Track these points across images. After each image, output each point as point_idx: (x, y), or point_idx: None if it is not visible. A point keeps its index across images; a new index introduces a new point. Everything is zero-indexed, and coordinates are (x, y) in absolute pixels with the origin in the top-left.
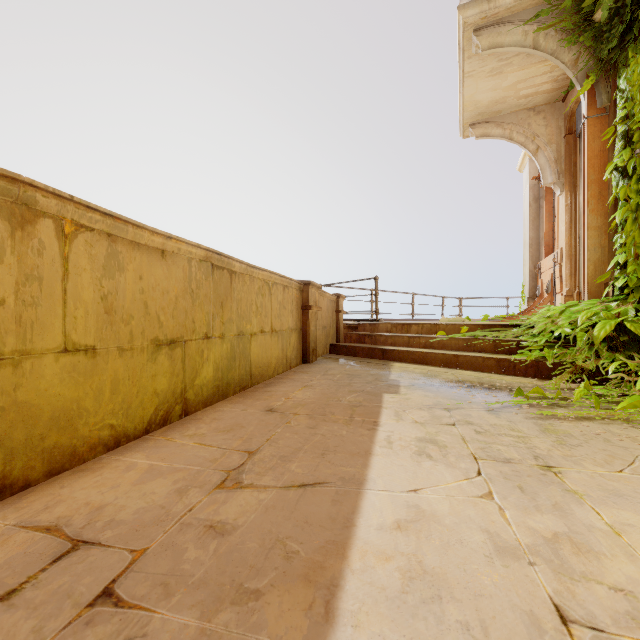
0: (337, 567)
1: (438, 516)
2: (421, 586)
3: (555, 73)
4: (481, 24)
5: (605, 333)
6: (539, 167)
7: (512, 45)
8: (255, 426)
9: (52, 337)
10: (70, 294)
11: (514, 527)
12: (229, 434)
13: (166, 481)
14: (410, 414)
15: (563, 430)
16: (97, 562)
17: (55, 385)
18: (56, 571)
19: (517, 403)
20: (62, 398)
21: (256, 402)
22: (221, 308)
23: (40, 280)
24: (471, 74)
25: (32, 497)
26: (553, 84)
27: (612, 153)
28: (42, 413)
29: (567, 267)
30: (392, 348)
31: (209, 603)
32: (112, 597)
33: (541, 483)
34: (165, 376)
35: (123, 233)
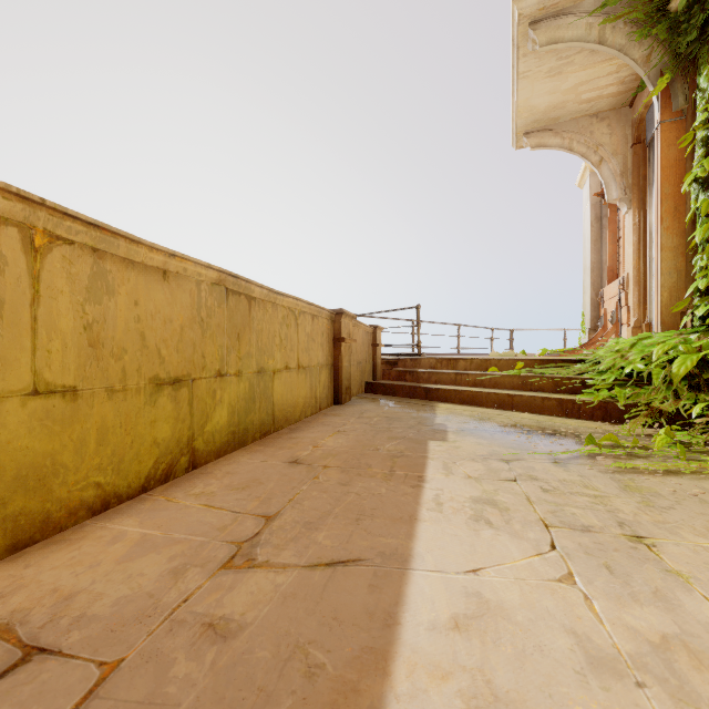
0: (376, 690)
1: (507, 609)
2: None
3: (622, 74)
4: (539, 16)
5: (686, 370)
6: (603, 181)
7: (574, 40)
8: (276, 482)
9: (17, 376)
10: (42, 322)
11: (608, 626)
12: (244, 493)
13: (160, 557)
14: (461, 467)
15: (648, 487)
16: (51, 682)
17: (21, 436)
18: None
19: (588, 453)
20: (31, 452)
21: (279, 451)
22: (237, 340)
23: (0, 304)
24: (526, 75)
25: None
26: (619, 86)
27: (690, 163)
28: (3, 472)
29: (635, 294)
30: (437, 387)
31: None
32: None
33: (633, 560)
34: (167, 422)
35: (113, 248)
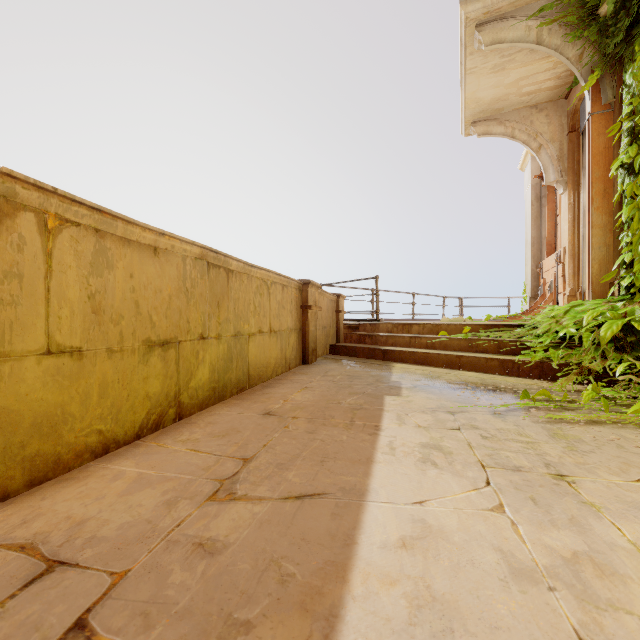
0: (337, 593)
1: (446, 532)
2: (430, 616)
3: (558, 70)
4: (483, 19)
5: (612, 333)
6: (541, 165)
7: (515, 40)
8: (251, 431)
9: (34, 338)
10: (54, 292)
11: (529, 545)
12: (224, 439)
13: (155, 492)
14: (413, 418)
15: (573, 435)
16: (72, 587)
17: (37, 389)
18: (26, 598)
19: (523, 406)
20: (45, 403)
21: (253, 405)
22: (217, 308)
23: (20, 277)
24: (473, 71)
25: (10, 510)
26: (556, 81)
27: (617, 150)
28: (22, 419)
29: (570, 266)
30: (393, 348)
31: (193, 638)
32: (85, 630)
33: (555, 494)
34: (158, 378)
35: (112, 229)
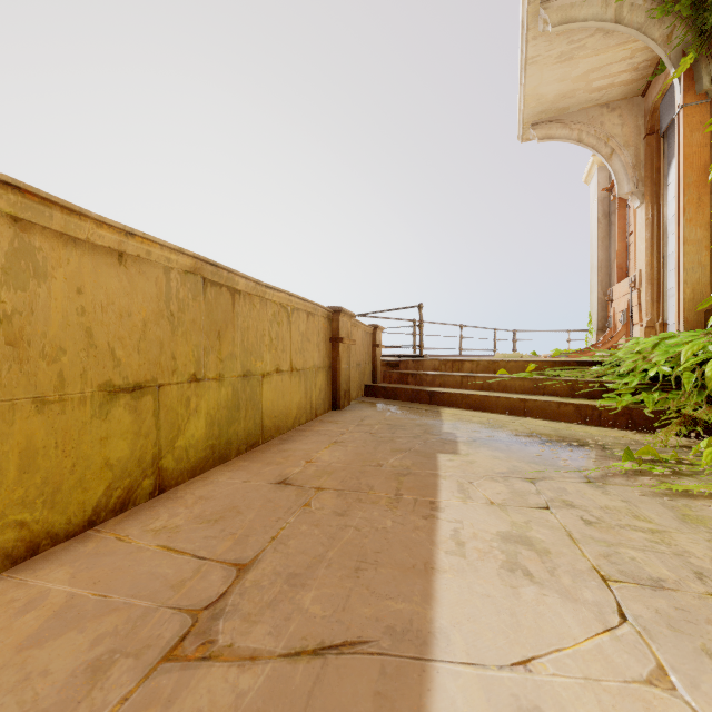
0: None
1: None
2: None
3: (636, 59)
4: None
5: None
6: (613, 174)
7: (589, 19)
8: (257, 511)
9: None
10: None
11: None
12: (216, 527)
13: (81, 639)
14: (480, 488)
15: (711, 518)
16: None
17: None
18: None
19: (624, 470)
20: None
21: (265, 468)
22: (218, 339)
23: None
24: (535, 60)
25: None
26: (632, 73)
27: None
28: None
29: (648, 293)
30: (442, 390)
31: None
32: None
33: None
34: (125, 438)
35: (43, 219)
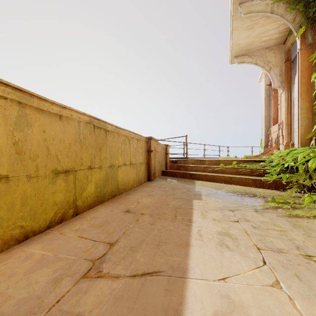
0: None
1: (245, 307)
2: None
3: (280, 28)
4: (243, 0)
5: (315, 165)
6: (271, 78)
7: (259, 11)
8: (117, 223)
9: None
10: None
11: None
12: (100, 229)
13: (49, 270)
14: (210, 214)
15: (306, 225)
16: None
17: None
18: None
19: (271, 206)
20: None
21: (120, 205)
22: (99, 151)
23: None
24: (236, 29)
25: None
26: (279, 34)
27: (314, 68)
28: None
29: (286, 130)
30: (195, 173)
31: None
32: None
33: (310, 271)
34: (62, 192)
35: (30, 102)
